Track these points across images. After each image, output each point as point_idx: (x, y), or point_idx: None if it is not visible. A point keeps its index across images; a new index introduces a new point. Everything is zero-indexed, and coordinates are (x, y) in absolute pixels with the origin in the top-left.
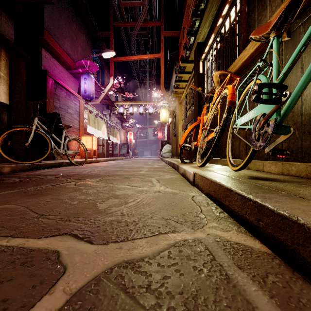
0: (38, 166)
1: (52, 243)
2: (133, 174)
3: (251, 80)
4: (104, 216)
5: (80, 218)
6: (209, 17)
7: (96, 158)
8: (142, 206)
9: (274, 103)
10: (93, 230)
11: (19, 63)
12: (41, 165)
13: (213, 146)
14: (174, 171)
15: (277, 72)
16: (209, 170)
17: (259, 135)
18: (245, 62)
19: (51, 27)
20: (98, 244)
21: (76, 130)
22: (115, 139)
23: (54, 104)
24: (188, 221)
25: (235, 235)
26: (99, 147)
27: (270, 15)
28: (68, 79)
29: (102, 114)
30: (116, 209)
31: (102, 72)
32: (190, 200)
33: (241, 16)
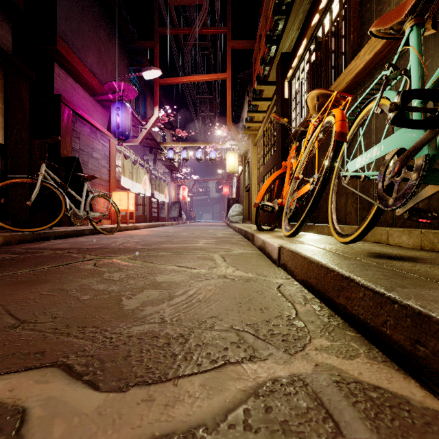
0: (46, 235)
1: (19, 388)
2: (186, 247)
3: (370, 102)
4: (130, 324)
5: (87, 328)
6: (298, 15)
7: (134, 223)
8: (197, 304)
9: (429, 126)
10: (105, 355)
11: (19, 84)
12: (51, 234)
13: (311, 205)
14: (247, 242)
15: (420, 82)
16: (302, 243)
17: (388, 187)
18: (357, 77)
19: (67, 33)
20: (109, 391)
21: (105, 183)
22: (162, 196)
23: (72, 144)
24: (277, 336)
25: (368, 367)
26: (138, 207)
27: (397, 2)
28: (93, 110)
29: (143, 161)
30: (153, 309)
31: (143, 100)
32: (275, 292)
33: (349, 7)
